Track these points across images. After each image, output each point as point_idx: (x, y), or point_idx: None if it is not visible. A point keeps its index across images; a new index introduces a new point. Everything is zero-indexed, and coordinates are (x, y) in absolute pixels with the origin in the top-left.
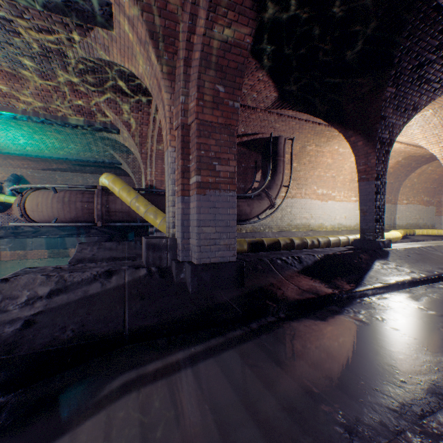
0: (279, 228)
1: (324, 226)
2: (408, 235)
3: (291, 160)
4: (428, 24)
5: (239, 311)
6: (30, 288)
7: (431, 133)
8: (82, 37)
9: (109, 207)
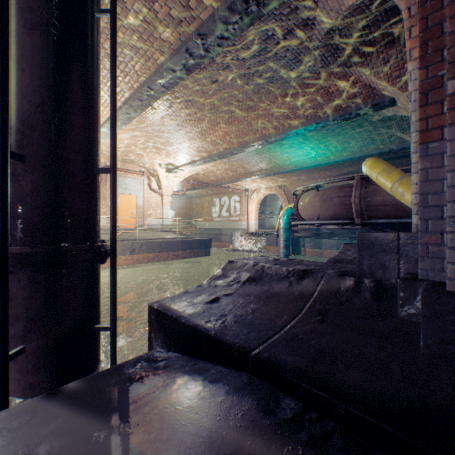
0: None
1: None
2: None
3: None
4: None
5: None
6: (239, 271)
7: None
8: (314, 10)
9: (368, 200)
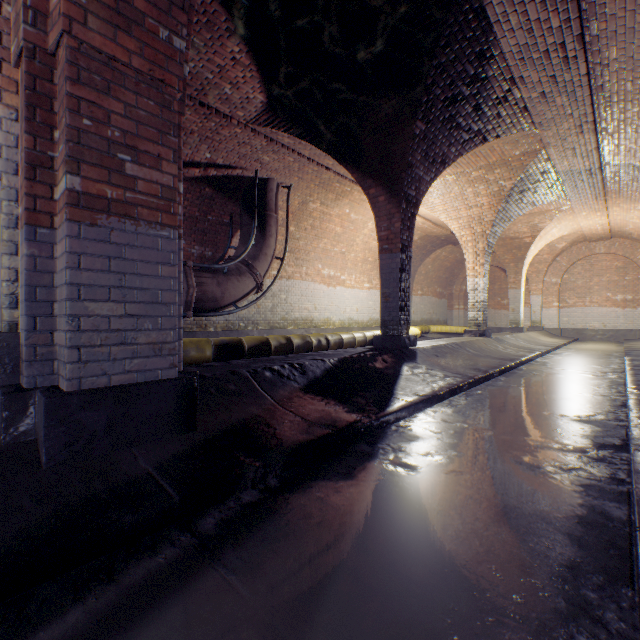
0: (269, 323)
1: (331, 322)
2: (423, 333)
3: (287, 218)
4: (467, 36)
5: (172, 497)
6: None
7: (452, 205)
8: None
9: None
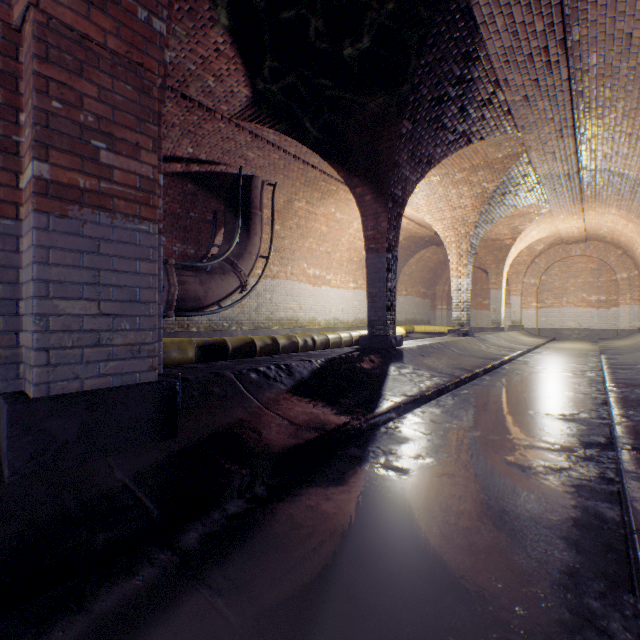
0: (254, 323)
1: (317, 322)
2: (408, 333)
3: (272, 217)
4: (454, 37)
5: (151, 512)
6: None
7: (436, 206)
8: None
9: None
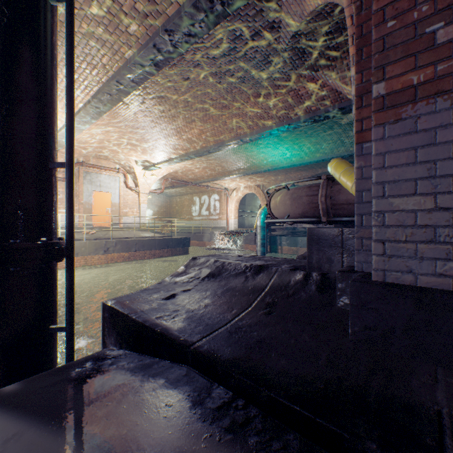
0: None
1: None
2: None
3: None
4: None
5: None
6: (200, 267)
7: None
8: (278, 13)
9: (334, 199)
